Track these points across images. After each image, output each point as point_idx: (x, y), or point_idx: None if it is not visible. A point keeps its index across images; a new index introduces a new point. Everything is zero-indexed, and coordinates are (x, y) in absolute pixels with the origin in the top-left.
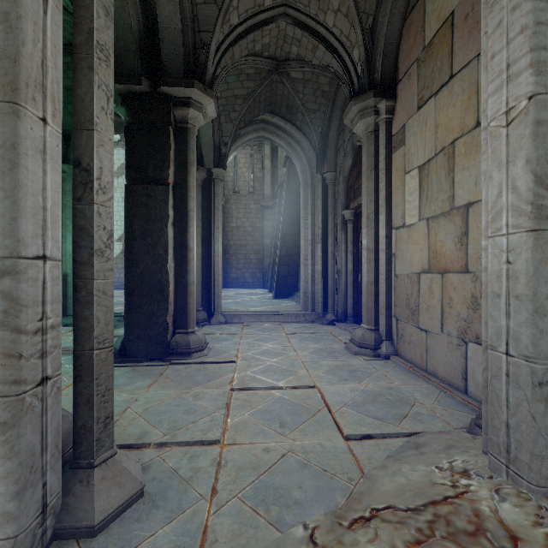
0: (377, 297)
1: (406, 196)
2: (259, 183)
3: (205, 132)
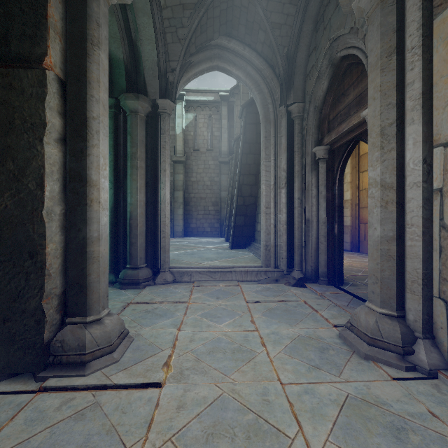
0: (400, 263)
1: None
2: (217, 141)
3: (148, 54)
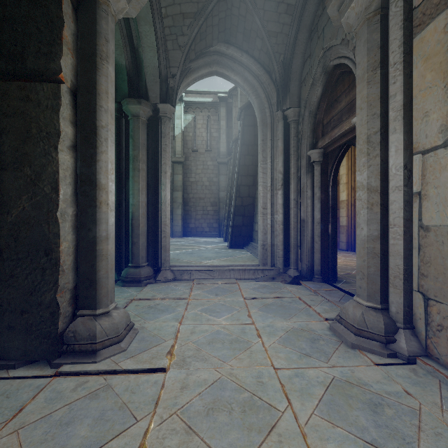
0: (384, 260)
1: None
2: (216, 142)
3: (150, 60)
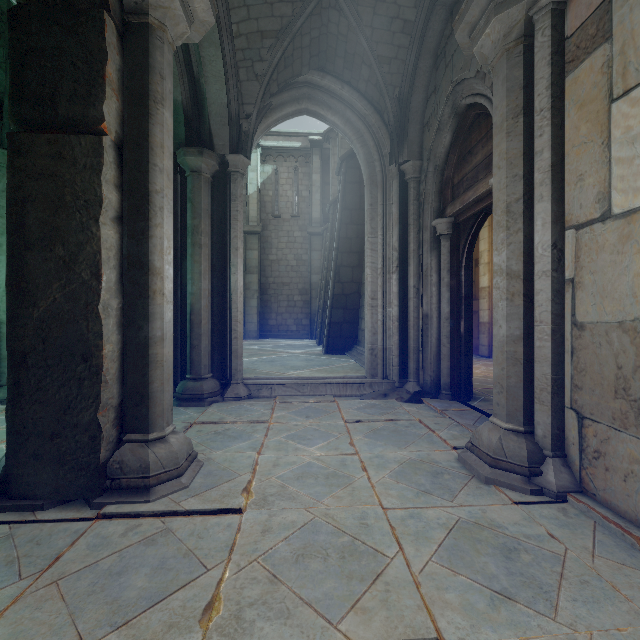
0: (528, 367)
1: (614, 150)
2: (306, 204)
3: (215, 95)
